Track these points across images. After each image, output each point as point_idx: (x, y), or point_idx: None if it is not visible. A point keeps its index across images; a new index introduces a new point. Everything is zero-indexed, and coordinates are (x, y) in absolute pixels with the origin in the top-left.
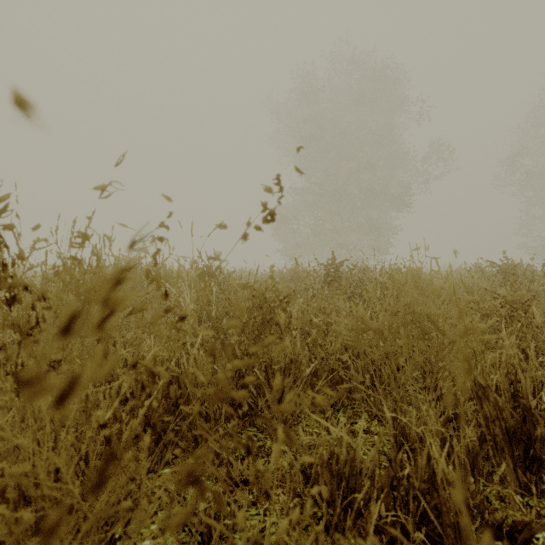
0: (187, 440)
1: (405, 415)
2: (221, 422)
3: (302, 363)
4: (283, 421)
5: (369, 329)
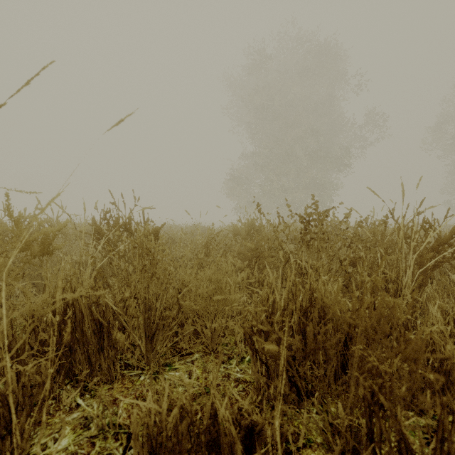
0: None
1: None
2: None
3: None
4: None
5: None
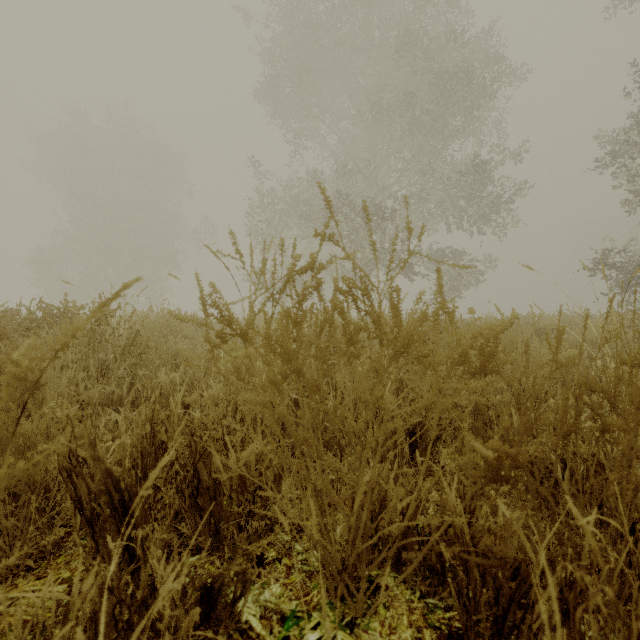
0: None
1: None
2: None
3: None
4: None
5: None
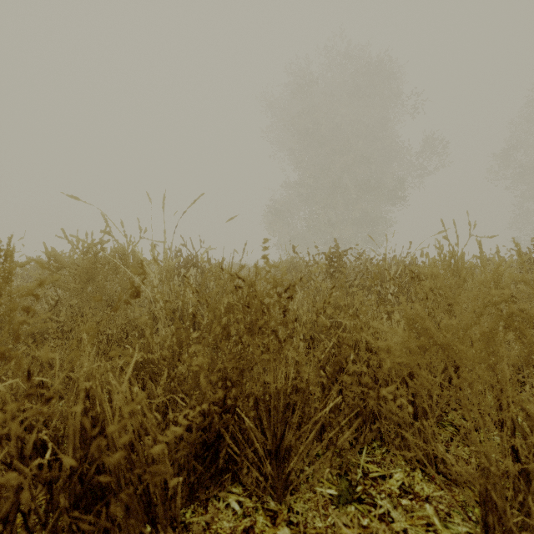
0: (121, 532)
1: (495, 491)
2: (176, 509)
3: (313, 391)
4: (283, 481)
5: (432, 344)
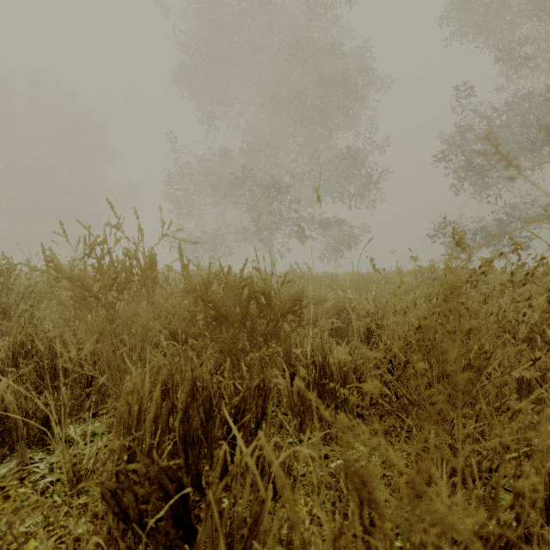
0: None
1: None
2: None
3: None
4: None
5: None
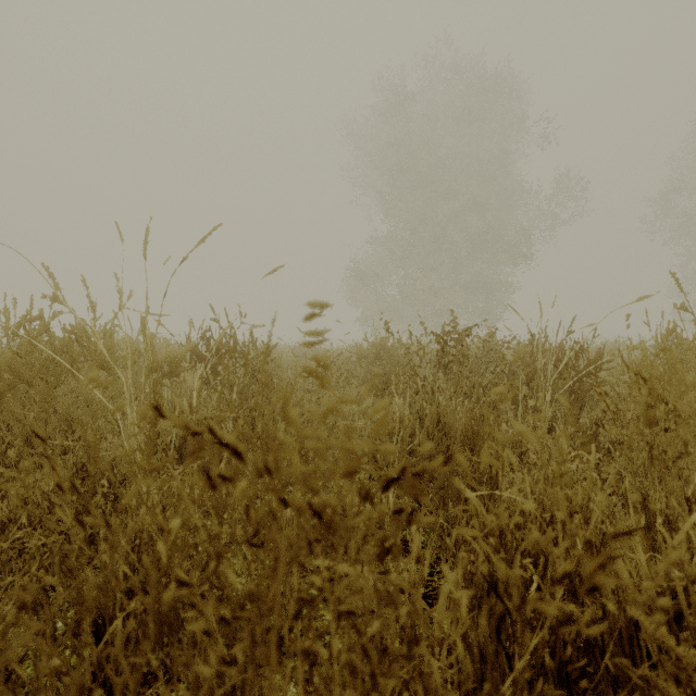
0: None
1: None
2: None
3: None
4: None
5: None
